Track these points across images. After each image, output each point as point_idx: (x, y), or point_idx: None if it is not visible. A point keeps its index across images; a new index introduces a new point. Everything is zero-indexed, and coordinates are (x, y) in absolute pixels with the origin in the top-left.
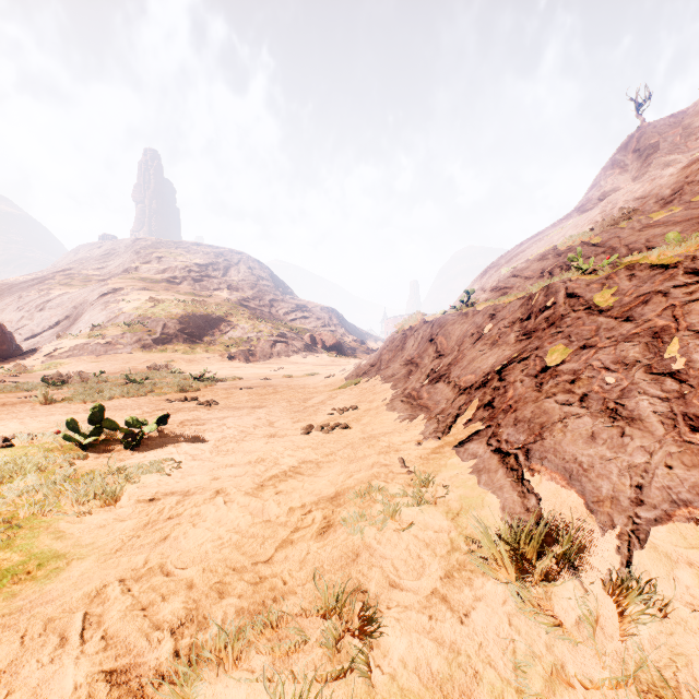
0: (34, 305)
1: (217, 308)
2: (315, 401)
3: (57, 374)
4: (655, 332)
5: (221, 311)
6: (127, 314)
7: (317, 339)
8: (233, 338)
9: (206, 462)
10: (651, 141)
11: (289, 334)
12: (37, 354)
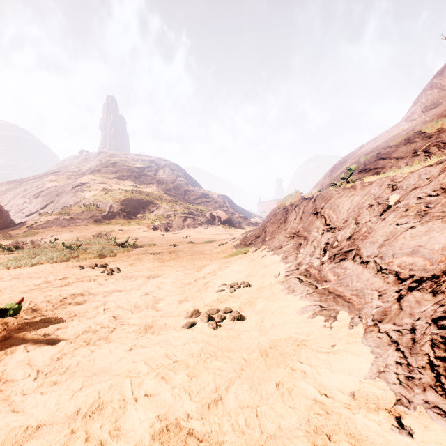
0: (33, 194)
1: (148, 195)
2: (207, 270)
3: (15, 241)
4: None
5: (150, 197)
6: (87, 198)
7: (215, 215)
8: (157, 215)
9: (1, 415)
10: None
11: (196, 212)
12: (22, 226)
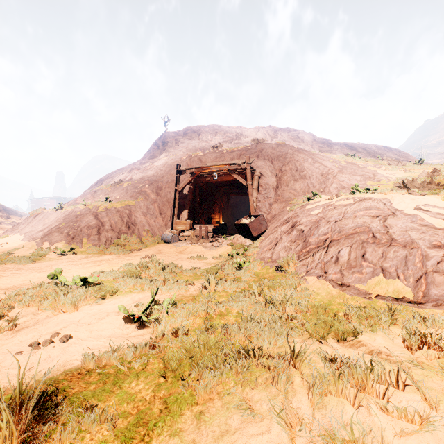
0: None
1: None
2: None
3: None
4: (76, 221)
5: None
6: None
7: None
8: None
9: None
10: (167, 140)
11: None
12: None
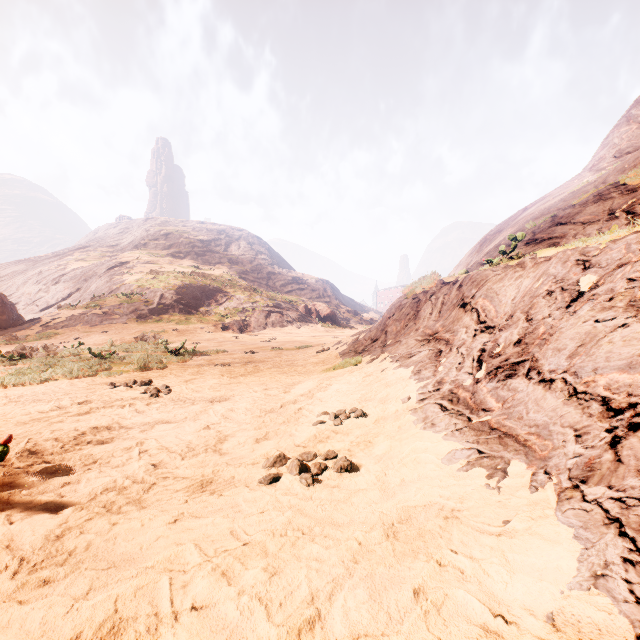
0: (51, 278)
1: (216, 280)
2: (299, 391)
3: (20, 346)
4: None
5: (218, 283)
6: (127, 285)
7: (311, 309)
8: (228, 308)
9: None
10: None
11: (284, 305)
12: (34, 324)
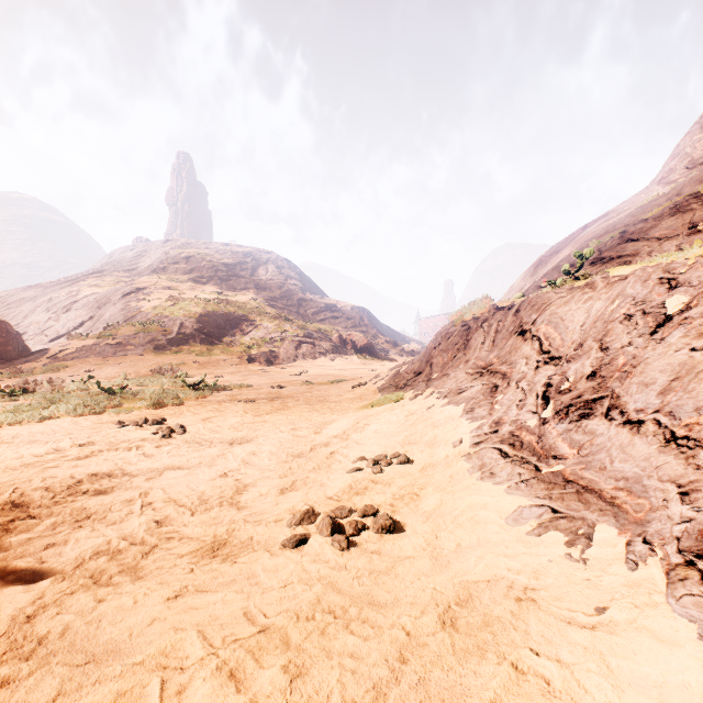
0: (61, 306)
1: (241, 307)
2: (332, 431)
3: (23, 380)
4: None
5: (244, 310)
6: (144, 313)
7: (346, 339)
8: (254, 338)
9: None
10: None
11: (317, 335)
12: (42, 355)
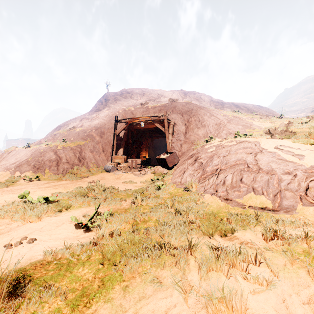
0: None
1: None
2: None
3: None
4: (41, 156)
5: None
6: None
7: None
8: None
9: None
10: (108, 98)
11: None
12: None
